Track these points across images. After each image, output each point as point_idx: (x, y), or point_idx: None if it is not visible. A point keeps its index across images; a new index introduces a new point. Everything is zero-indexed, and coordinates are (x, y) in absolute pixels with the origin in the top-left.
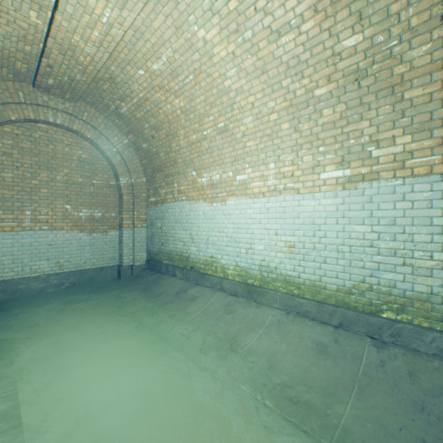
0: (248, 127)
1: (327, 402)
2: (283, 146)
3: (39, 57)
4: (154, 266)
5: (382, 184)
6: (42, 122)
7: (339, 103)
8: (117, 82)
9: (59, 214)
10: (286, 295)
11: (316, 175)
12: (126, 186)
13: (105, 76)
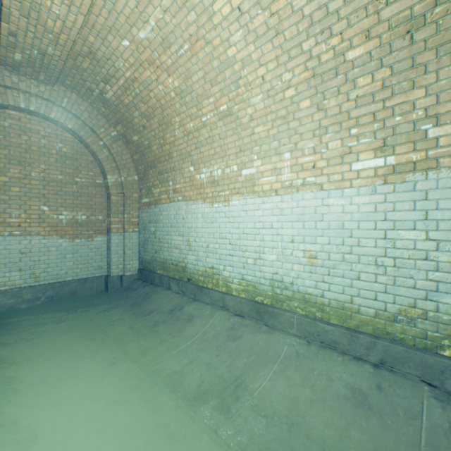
0: (257, 109)
1: None
2: (302, 130)
3: None
4: (146, 277)
5: (443, 174)
6: (12, 108)
7: (381, 67)
8: (98, 57)
9: (35, 216)
10: (306, 318)
11: (346, 165)
12: (115, 185)
13: (83, 50)
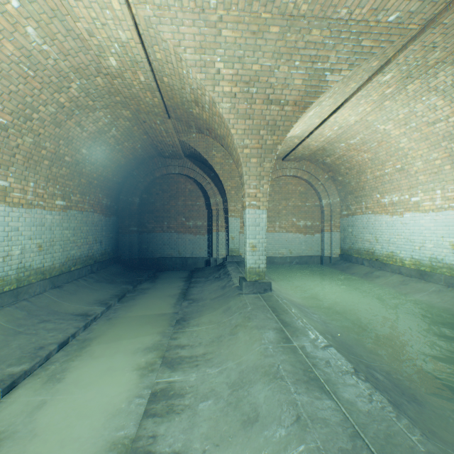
0: (419, 168)
1: (453, 316)
2: (446, 179)
3: (290, 150)
4: (345, 258)
5: None
6: (283, 176)
7: None
8: (326, 150)
9: (290, 224)
10: (448, 276)
11: None
12: (325, 205)
13: (320, 149)
